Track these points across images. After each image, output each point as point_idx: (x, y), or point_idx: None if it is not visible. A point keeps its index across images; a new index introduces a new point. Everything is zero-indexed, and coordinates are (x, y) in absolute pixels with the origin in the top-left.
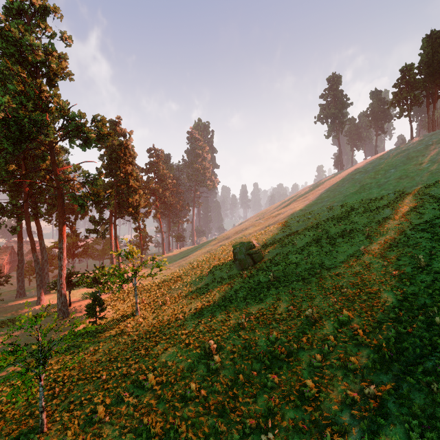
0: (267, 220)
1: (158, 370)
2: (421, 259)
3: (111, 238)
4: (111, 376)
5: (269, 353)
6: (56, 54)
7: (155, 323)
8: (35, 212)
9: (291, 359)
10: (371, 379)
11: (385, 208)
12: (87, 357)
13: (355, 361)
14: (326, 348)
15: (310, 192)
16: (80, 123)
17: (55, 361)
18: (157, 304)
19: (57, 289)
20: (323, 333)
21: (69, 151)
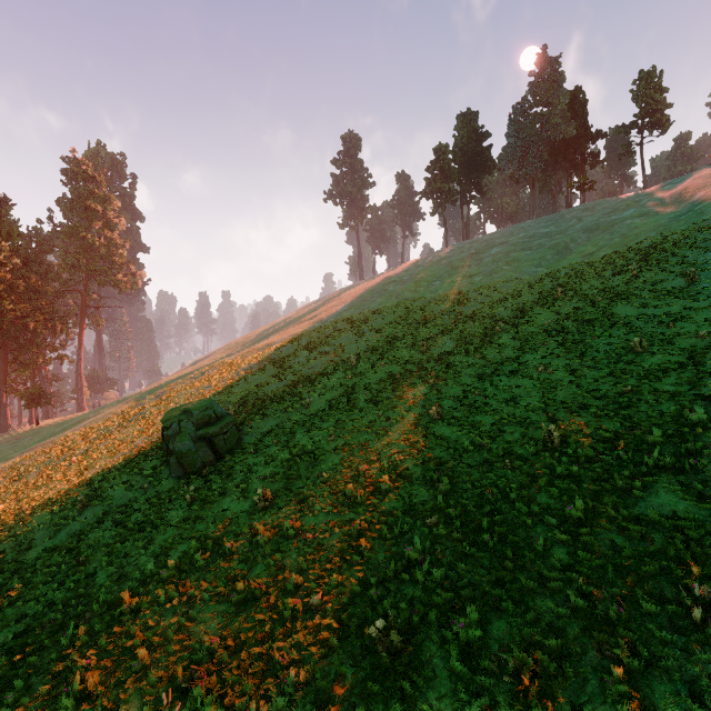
0: (248, 356)
1: None
2: (555, 432)
3: None
4: None
5: None
6: None
7: None
8: None
9: None
10: None
11: (444, 337)
12: None
13: None
14: None
15: (321, 308)
16: None
17: None
18: None
19: None
20: (429, 706)
21: None
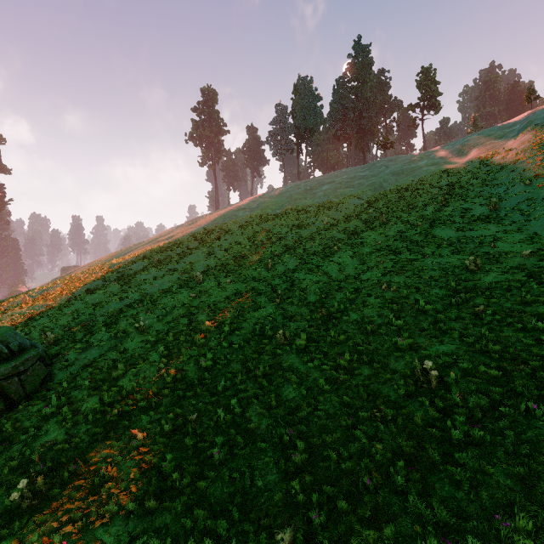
0: (97, 273)
1: None
2: (433, 371)
3: None
4: None
5: None
6: None
7: None
8: None
9: None
10: None
11: (288, 255)
12: None
13: None
14: None
15: (179, 230)
16: None
17: None
18: None
19: None
20: None
21: None
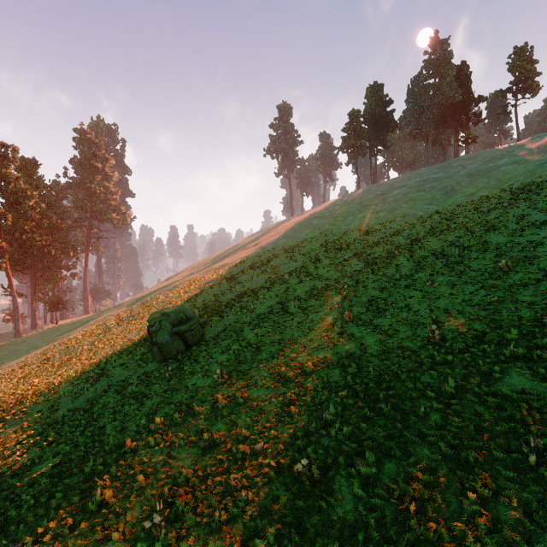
0: (208, 274)
1: None
2: (436, 331)
3: None
4: None
5: None
6: None
7: None
8: None
9: None
10: None
11: (355, 259)
12: None
13: None
14: None
15: (262, 238)
16: None
17: None
18: None
19: None
20: (338, 517)
21: None
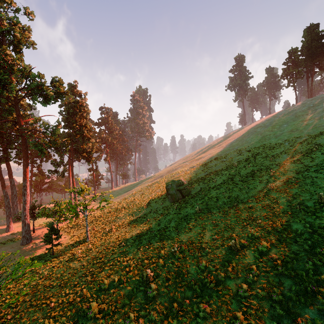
0: (192, 162)
1: (101, 298)
2: (322, 196)
3: (69, 177)
4: (58, 303)
5: (200, 281)
6: (20, 26)
7: (102, 249)
8: (5, 156)
9: (220, 288)
10: (297, 312)
11: (283, 154)
12: (41, 282)
13: (279, 293)
14: (250, 278)
15: (223, 141)
16: (41, 83)
17: (13, 286)
18: (104, 231)
19: (21, 219)
20: (246, 262)
21: (35, 107)
